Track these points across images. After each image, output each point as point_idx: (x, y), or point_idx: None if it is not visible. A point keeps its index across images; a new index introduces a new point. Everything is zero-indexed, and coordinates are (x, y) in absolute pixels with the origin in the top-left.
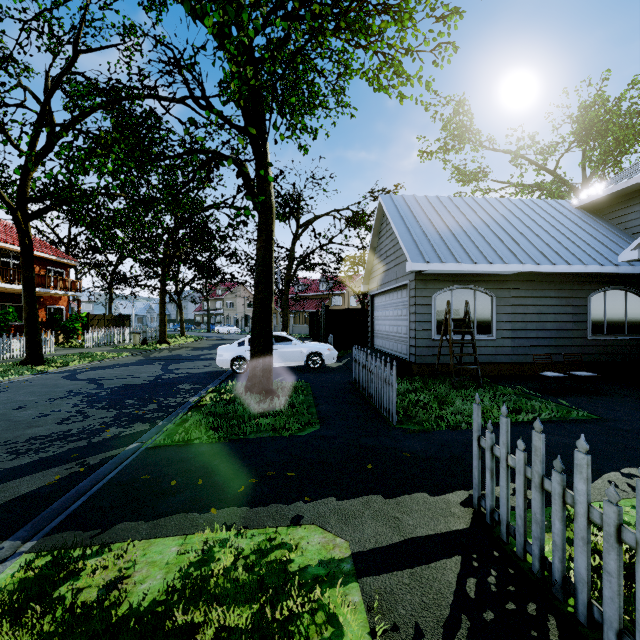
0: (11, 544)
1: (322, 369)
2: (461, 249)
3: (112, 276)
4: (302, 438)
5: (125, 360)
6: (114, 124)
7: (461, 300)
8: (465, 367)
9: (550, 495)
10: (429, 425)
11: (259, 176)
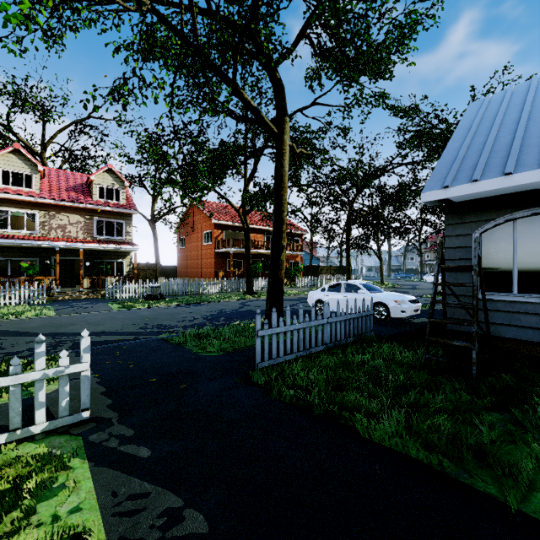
0: (69, 351)
1: (390, 321)
2: (539, 147)
3: (341, 238)
4: (192, 355)
5: (293, 297)
6: (291, 139)
7: (538, 234)
8: (444, 341)
9: (108, 452)
10: (262, 381)
11: (276, 154)
